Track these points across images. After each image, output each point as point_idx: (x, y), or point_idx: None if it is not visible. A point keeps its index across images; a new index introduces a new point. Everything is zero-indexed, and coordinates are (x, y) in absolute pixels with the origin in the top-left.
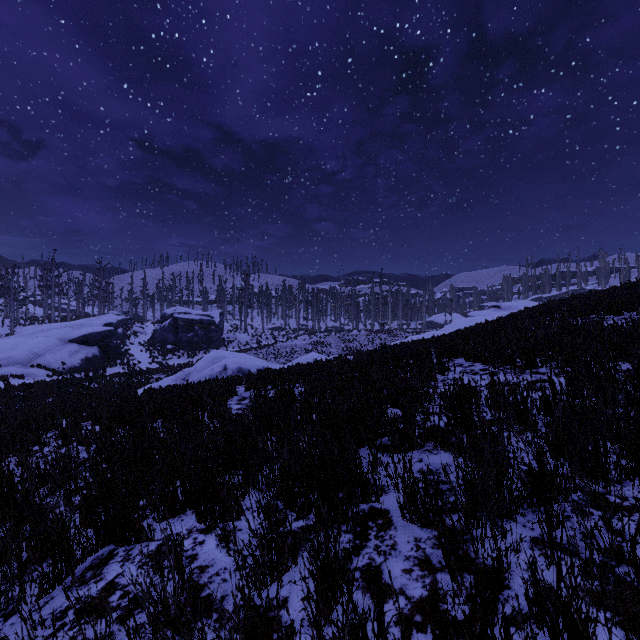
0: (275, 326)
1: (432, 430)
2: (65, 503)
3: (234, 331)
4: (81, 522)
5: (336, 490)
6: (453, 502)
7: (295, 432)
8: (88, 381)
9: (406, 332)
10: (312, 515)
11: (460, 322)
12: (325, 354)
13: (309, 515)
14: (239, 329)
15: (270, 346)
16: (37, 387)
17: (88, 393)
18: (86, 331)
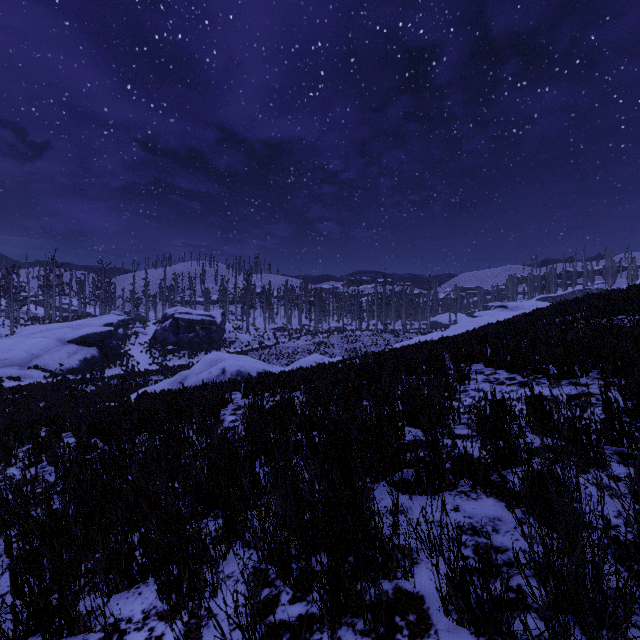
0: (277, 326)
1: (469, 466)
2: (5, 553)
3: (236, 331)
4: (11, 590)
5: (346, 552)
6: (517, 589)
7: (294, 457)
8: (82, 384)
9: (410, 332)
10: (314, 595)
11: (466, 322)
12: (328, 355)
13: (310, 595)
14: (241, 329)
15: (272, 347)
16: (31, 390)
17: (81, 397)
18: (85, 332)
